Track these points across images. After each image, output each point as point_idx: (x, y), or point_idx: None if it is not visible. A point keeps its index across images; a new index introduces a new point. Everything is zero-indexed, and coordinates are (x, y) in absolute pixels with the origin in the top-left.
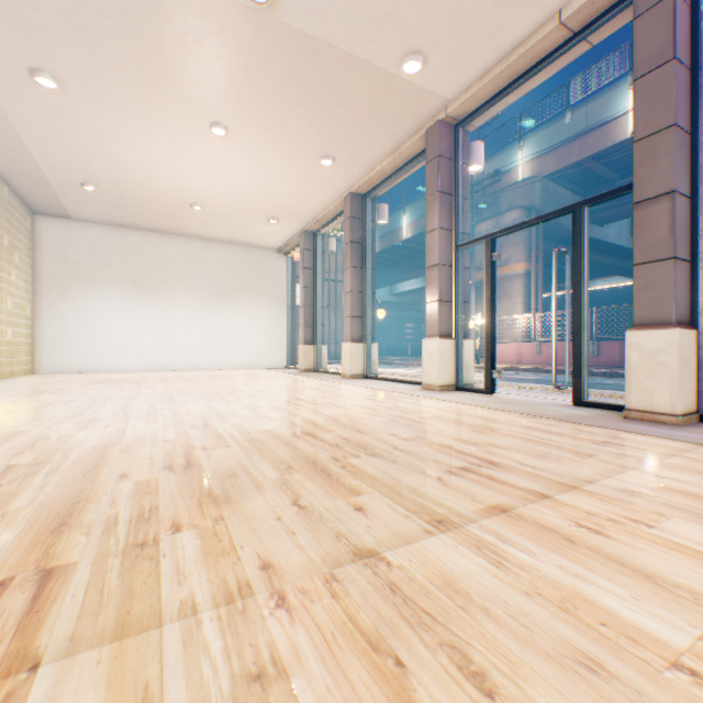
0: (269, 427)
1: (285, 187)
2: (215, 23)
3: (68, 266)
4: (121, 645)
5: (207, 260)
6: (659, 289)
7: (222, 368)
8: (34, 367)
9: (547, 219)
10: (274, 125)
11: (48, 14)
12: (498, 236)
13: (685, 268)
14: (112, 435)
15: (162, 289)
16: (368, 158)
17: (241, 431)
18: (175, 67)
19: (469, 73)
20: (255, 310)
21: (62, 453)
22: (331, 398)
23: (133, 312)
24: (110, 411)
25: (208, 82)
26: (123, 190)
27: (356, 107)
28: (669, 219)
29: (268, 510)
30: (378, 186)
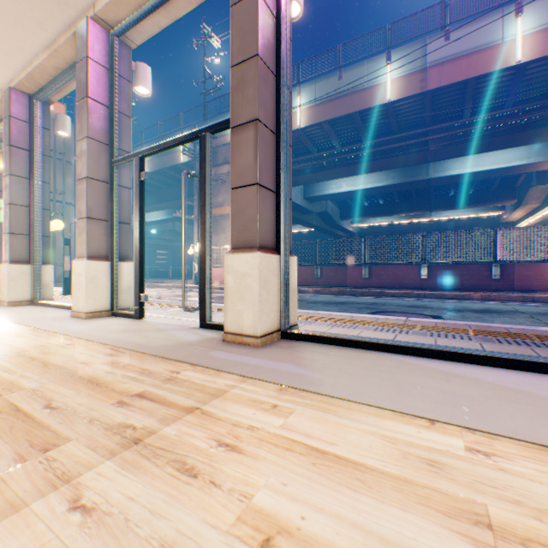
0: None
1: None
2: None
3: None
4: None
5: None
6: (249, 213)
7: None
8: None
9: (182, 141)
10: None
11: None
12: (147, 155)
13: (272, 197)
14: None
15: None
16: (18, 44)
17: None
18: None
19: None
20: None
21: None
22: None
23: None
24: None
25: None
26: None
27: None
28: (255, 146)
29: None
30: (46, 87)
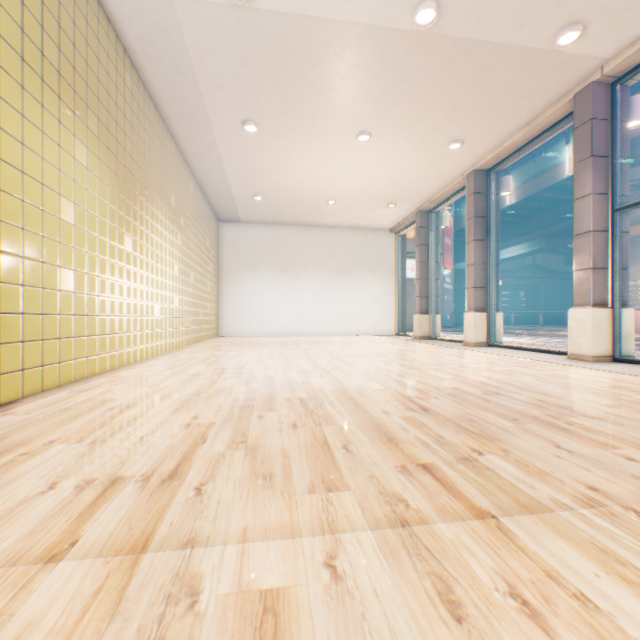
0: (452, 385)
1: (408, 174)
2: (381, 53)
3: (238, 257)
4: (538, 516)
5: (331, 245)
6: None
7: (343, 334)
8: (218, 331)
9: None
10: (411, 123)
11: (263, 81)
12: None
13: None
14: (335, 383)
15: (298, 270)
16: (498, 135)
17: (430, 386)
18: (340, 95)
19: (639, 25)
20: (370, 284)
21: (319, 392)
22: (476, 363)
23: (279, 290)
24: (307, 365)
25: (363, 101)
26: (279, 196)
27: (495, 90)
28: None
29: (539, 449)
30: (505, 159)
